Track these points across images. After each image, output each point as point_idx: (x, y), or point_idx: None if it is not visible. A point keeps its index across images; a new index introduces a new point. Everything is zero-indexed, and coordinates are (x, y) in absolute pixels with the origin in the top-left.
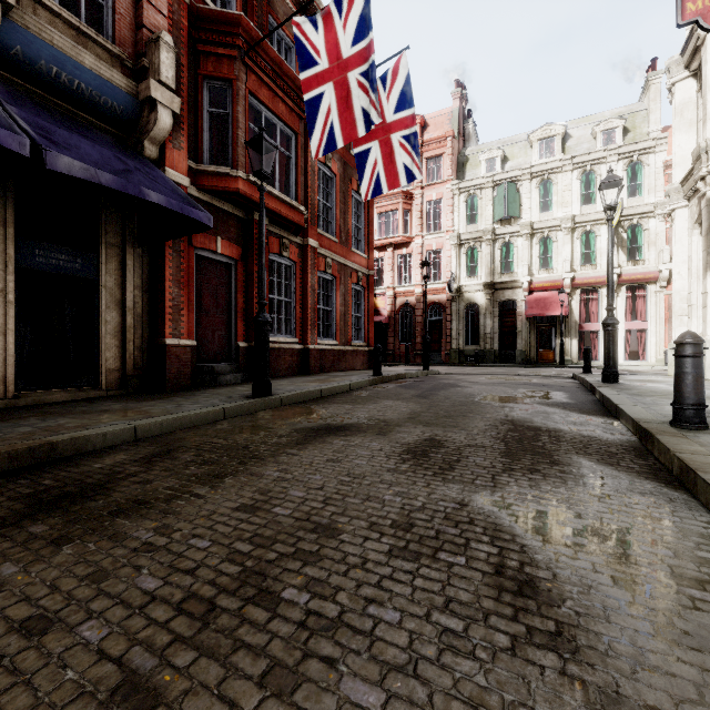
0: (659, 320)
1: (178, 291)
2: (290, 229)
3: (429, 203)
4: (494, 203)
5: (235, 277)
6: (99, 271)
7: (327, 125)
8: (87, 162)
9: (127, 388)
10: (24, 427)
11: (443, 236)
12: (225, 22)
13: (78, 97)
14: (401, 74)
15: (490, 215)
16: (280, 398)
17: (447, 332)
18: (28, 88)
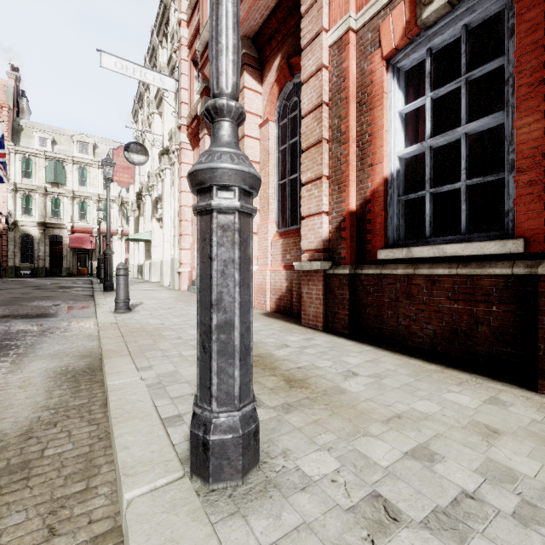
0: None
1: None
2: None
3: None
4: (46, 170)
5: None
6: None
7: None
8: None
9: None
10: None
11: None
12: None
13: None
14: None
15: (43, 177)
16: None
17: (4, 253)
18: None
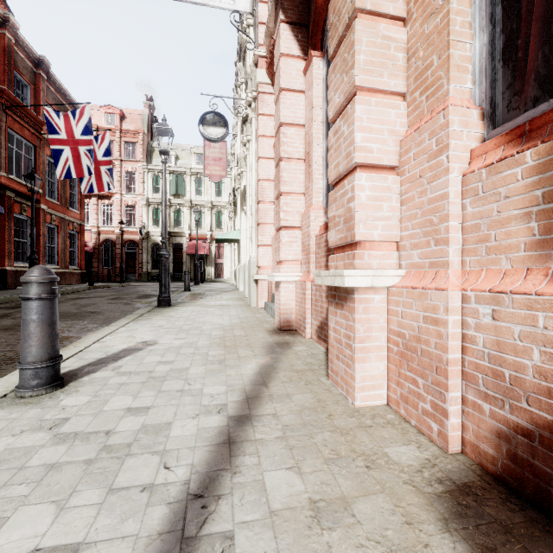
0: None
1: None
2: (28, 199)
3: (127, 172)
4: (170, 184)
5: None
6: None
7: (66, 165)
8: None
9: None
10: None
11: (137, 197)
12: None
13: None
14: (106, 140)
15: (168, 190)
16: None
17: (140, 260)
18: None
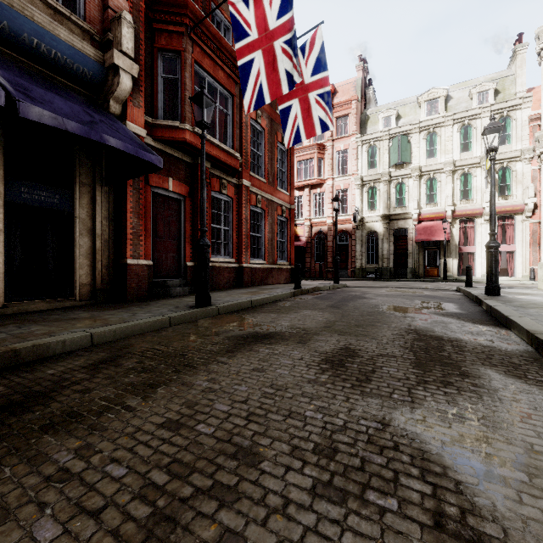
0: (525, 243)
1: (137, 221)
2: (228, 171)
3: (338, 153)
4: (389, 152)
5: (184, 210)
6: (73, 205)
7: (257, 85)
8: (58, 114)
9: (96, 299)
10: (1, 334)
11: (349, 178)
12: (175, 5)
13: (55, 64)
14: (316, 44)
15: (387, 161)
16: (217, 308)
17: (352, 253)
18: (14, 56)
